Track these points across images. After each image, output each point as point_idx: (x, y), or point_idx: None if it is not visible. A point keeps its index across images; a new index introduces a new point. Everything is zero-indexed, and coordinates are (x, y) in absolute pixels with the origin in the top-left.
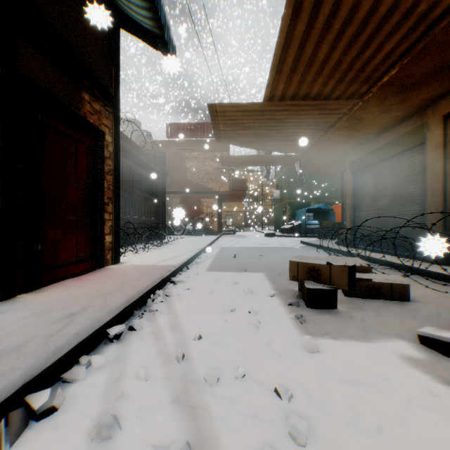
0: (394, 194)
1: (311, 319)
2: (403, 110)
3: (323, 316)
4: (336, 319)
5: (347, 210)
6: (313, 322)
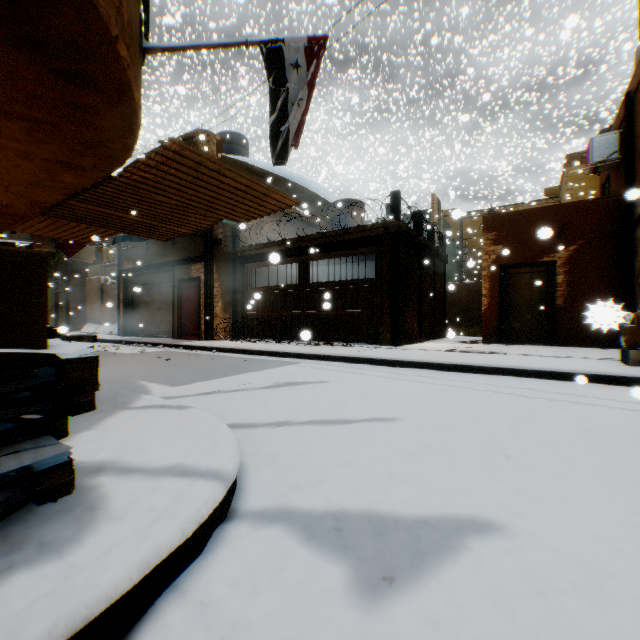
0: None
1: None
2: None
3: None
4: None
5: None
6: None
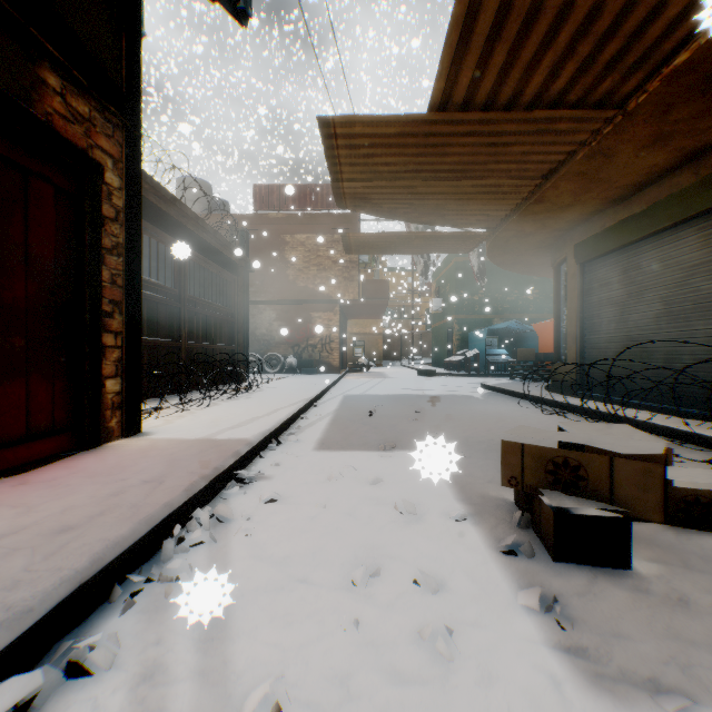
0: (666, 299)
1: (582, 610)
2: (697, 136)
3: (608, 598)
4: (649, 610)
5: (569, 330)
6: (592, 622)
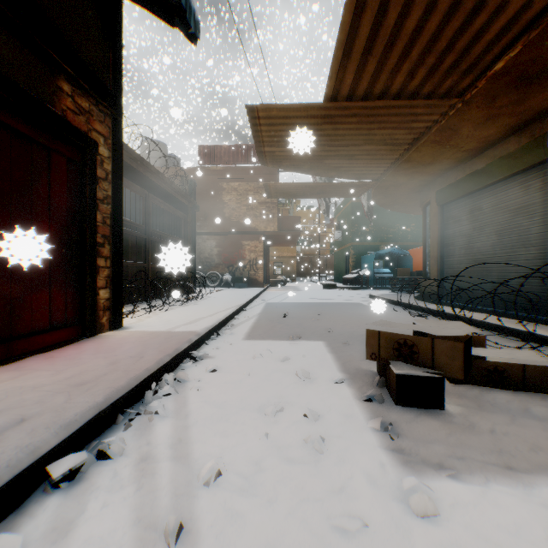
0: (499, 233)
1: (406, 430)
2: (517, 116)
3: (425, 424)
4: (448, 430)
5: (432, 255)
6: (411, 436)
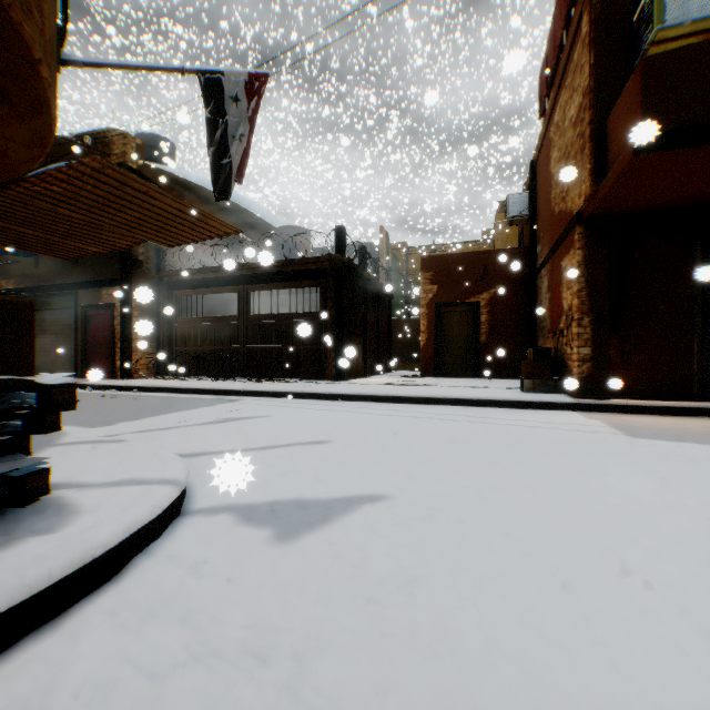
0: None
1: None
2: None
3: None
4: None
5: None
6: None
